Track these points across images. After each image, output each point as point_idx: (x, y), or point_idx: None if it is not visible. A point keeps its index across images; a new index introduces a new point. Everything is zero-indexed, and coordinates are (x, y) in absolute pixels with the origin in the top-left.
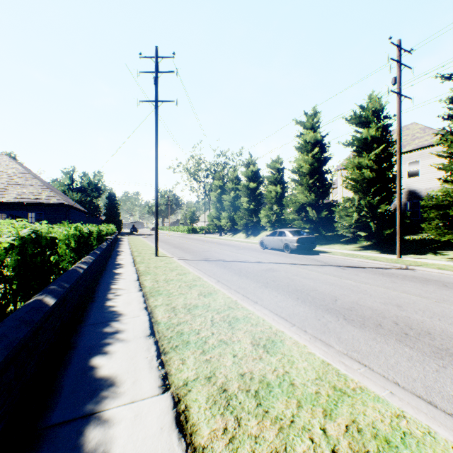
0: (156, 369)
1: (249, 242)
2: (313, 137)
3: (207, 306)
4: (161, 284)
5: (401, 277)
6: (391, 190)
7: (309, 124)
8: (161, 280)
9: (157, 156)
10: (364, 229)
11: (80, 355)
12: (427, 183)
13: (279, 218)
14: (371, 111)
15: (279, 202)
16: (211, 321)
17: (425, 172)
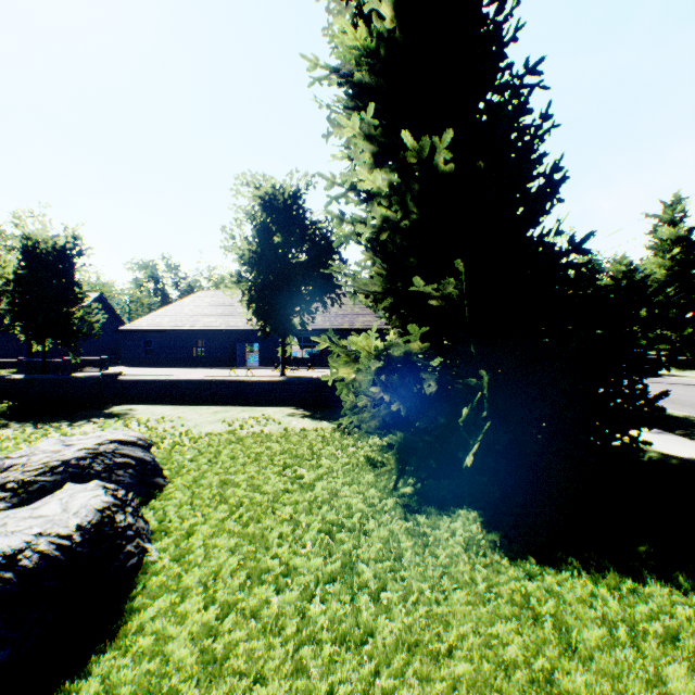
0: None
1: None
2: (673, 233)
3: None
4: None
5: None
6: None
7: (667, 217)
8: None
9: None
10: None
11: None
12: None
13: None
14: None
15: None
16: None
17: None
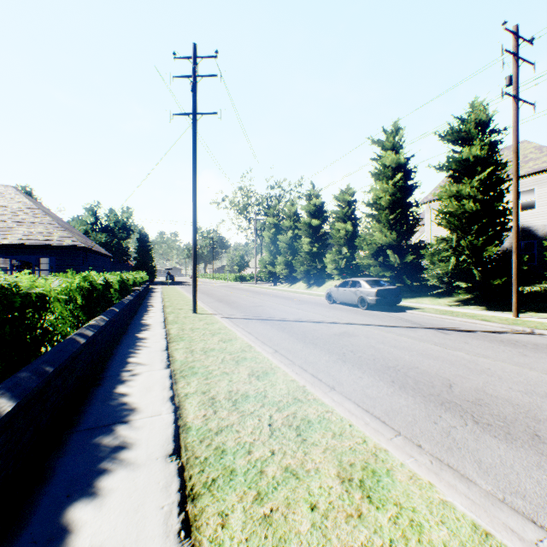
0: (174, 538)
1: (312, 294)
2: (395, 160)
3: (262, 397)
4: (196, 357)
5: (531, 346)
6: (502, 226)
7: (389, 144)
8: (198, 350)
9: (195, 185)
10: (465, 278)
11: (51, 499)
12: (546, 218)
13: (349, 263)
14: (474, 124)
15: (350, 244)
16: (269, 426)
17: (543, 203)
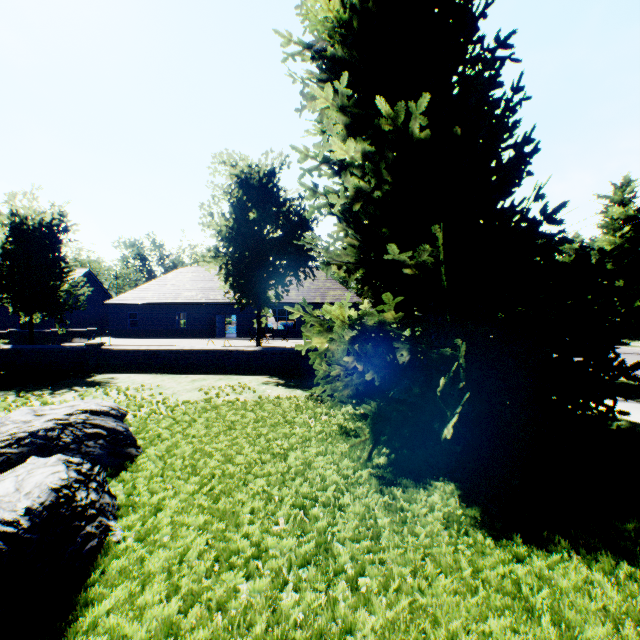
0: None
1: None
2: (623, 213)
3: None
4: None
5: None
6: None
7: (617, 198)
8: None
9: None
10: None
11: None
12: None
13: None
14: None
15: None
16: None
17: None
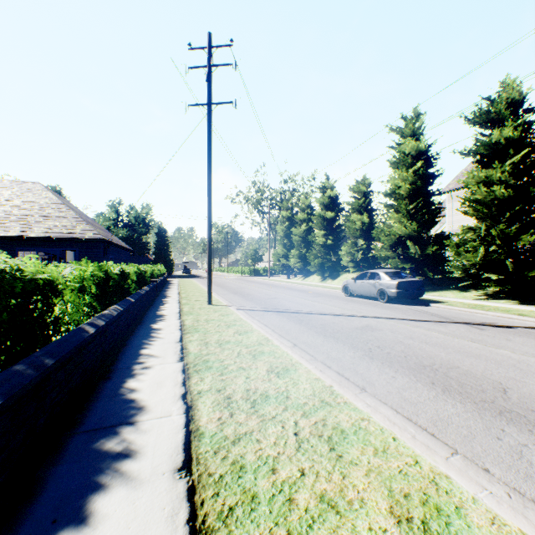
0: None
1: (326, 287)
2: (415, 147)
3: (284, 398)
4: (211, 350)
5: None
6: None
7: (409, 131)
8: (213, 342)
9: (210, 175)
10: (495, 270)
11: (33, 525)
12: None
13: (365, 256)
14: (505, 103)
15: (366, 236)
16: (295, 436)
17: None
